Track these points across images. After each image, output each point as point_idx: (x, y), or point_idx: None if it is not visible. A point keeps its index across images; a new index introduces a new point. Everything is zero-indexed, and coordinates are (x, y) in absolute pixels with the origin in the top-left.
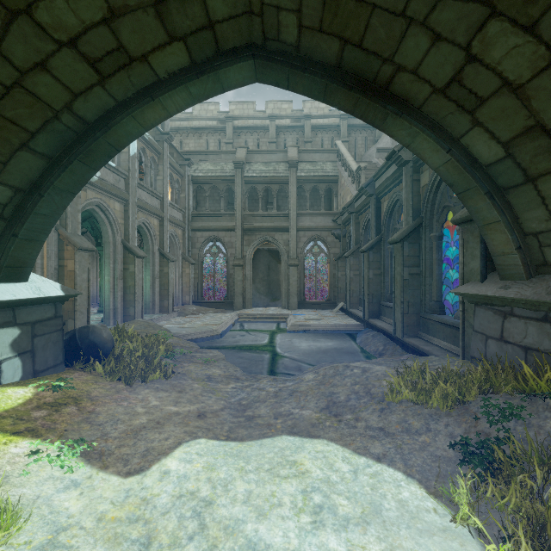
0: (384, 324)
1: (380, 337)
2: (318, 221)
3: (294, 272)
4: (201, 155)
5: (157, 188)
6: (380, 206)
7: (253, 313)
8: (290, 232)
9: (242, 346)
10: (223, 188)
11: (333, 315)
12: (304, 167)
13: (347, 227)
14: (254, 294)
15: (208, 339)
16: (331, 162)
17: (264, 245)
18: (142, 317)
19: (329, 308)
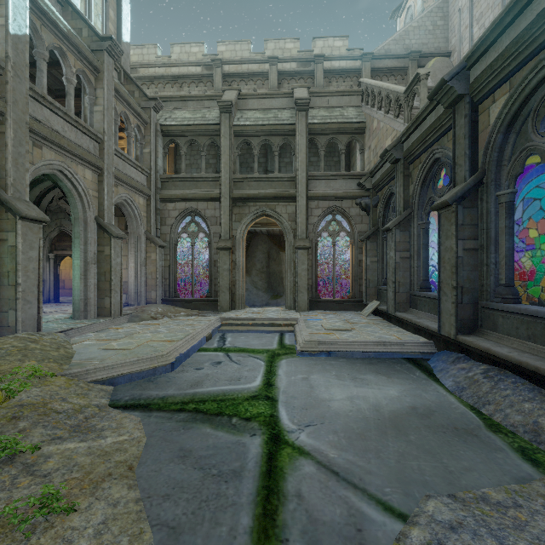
0: (511, 350)
1: (515, 382)
2: (337, 186)
3: (304, 258)
4: (176, 102)
5: (93, 125)
6: (476, 118)
7: (243, 317)
8: (298, 202)
9: (203, 399)
10: (204, 143)
11: (366, 321)
12: (316, 113)
13: (380, 192)
14: (250, 289)
15: (144, 376)
16: (353, 107)
17: (262, 226)
18: (38, 328)
19: (353, 309)
